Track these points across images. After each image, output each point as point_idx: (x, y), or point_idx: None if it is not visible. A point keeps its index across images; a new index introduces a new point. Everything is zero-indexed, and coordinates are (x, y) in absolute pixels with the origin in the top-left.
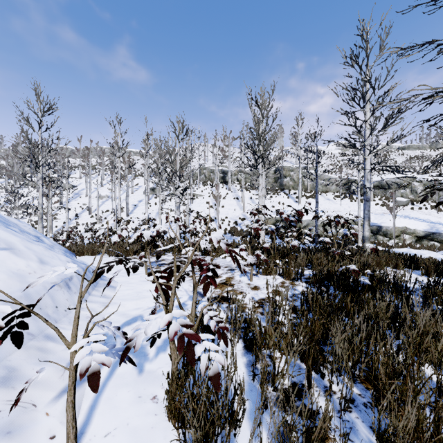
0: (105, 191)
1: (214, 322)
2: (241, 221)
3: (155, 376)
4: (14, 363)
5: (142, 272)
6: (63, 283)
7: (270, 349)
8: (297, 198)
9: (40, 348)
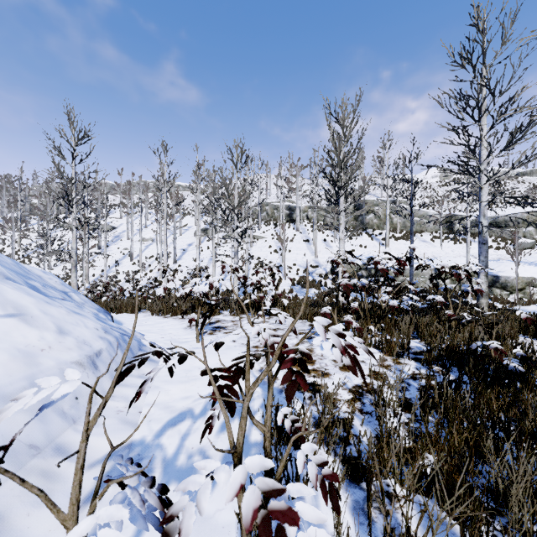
0: (149, 233)
1: (314, 468)
2: (313, 269)
3: (212, 528)
4: (0, 505)
5: (193, 339)
6: (87, 361)
7: (386, 480)
8: (384, 240)
9: (45, 472)
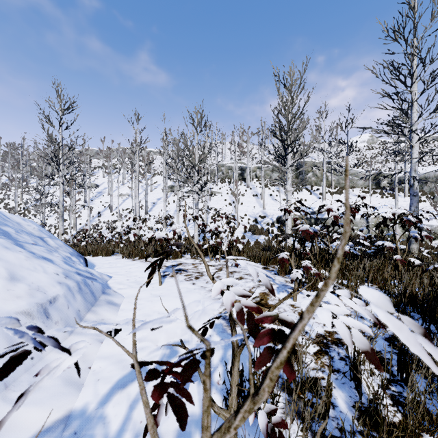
0: (126, 189)
1: None
2: (261, 218)
3: None
4: None
5: (155, 281)
6: (38, 310)
7: None
8: (321, 194)
9: None
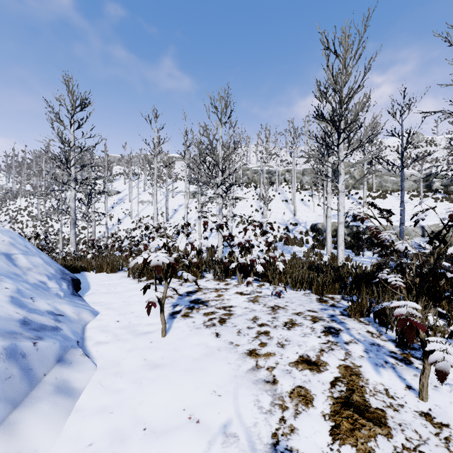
0: (147, 196)
1: None
2: (293, 226)
3: None
4: None
5: (158, 326)
6: None
7: None
8: (361, 199)
9: None
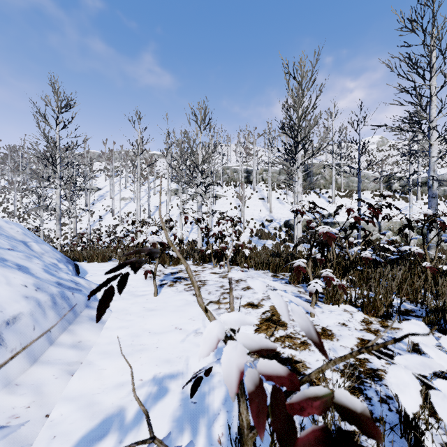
0: (128, 193)
1: None
2: (268, 222)
3: None
4: None
5: (151, 292)
6: None
7: None
8: (330, 197)
9: None
